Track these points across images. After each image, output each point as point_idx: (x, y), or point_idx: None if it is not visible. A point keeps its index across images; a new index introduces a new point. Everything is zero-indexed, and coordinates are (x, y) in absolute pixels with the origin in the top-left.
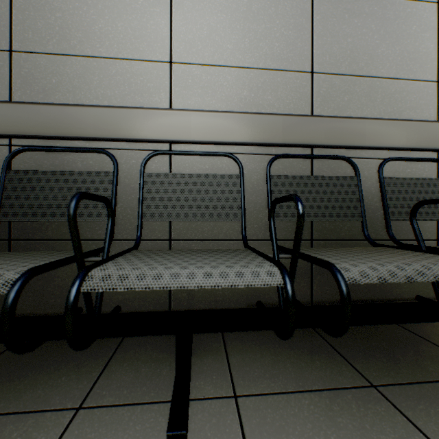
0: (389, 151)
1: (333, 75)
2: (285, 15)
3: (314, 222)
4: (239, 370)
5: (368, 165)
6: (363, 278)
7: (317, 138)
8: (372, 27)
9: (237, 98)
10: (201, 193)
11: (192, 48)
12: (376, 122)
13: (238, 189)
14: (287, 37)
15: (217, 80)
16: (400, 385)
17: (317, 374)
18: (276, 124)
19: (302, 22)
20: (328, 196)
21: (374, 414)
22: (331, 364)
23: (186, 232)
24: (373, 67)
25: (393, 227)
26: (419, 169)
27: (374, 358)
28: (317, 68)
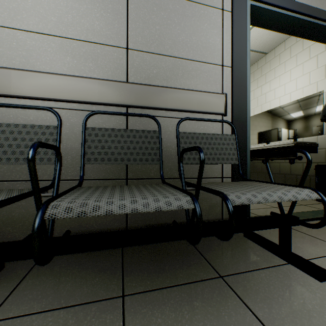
0: (188, 113)
1: (145, 53)
2: (105, 0)
3: (129, 165)
4: (18, 294)
5: (172, 123)
6: (65, 214)
7: (128, 99)
8: (175, 20)
9: (61, 62)
10: (17, 140)
11: (17, 15)
12: (176, 91)
13: (54, 138)
14: (106, 18)
15: (41, 46)
16: (146, 292)
17: (85, 291)
18: (93, 86)
19: (119, 8)
20: (134, 145)
21: (99, 323)
22: (107, 279)
23: (10, 174)
24: (176, 50)
25: (191, 169)
26: (209, 127)
27: (146, 270)
28: (132, 45)
